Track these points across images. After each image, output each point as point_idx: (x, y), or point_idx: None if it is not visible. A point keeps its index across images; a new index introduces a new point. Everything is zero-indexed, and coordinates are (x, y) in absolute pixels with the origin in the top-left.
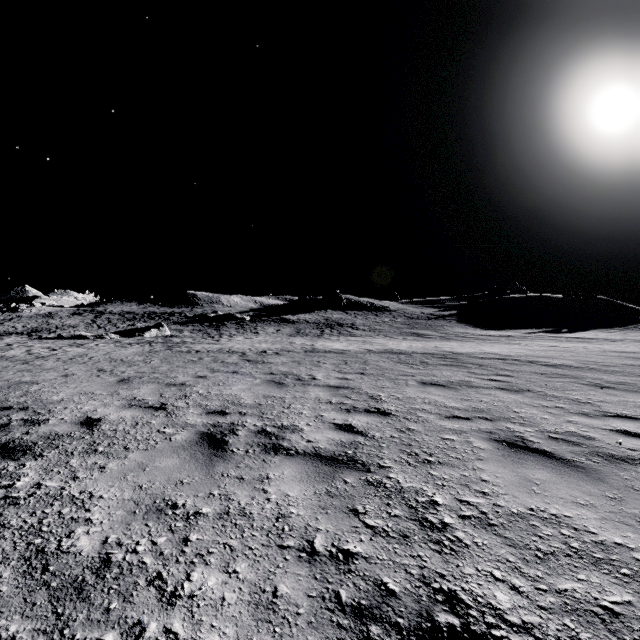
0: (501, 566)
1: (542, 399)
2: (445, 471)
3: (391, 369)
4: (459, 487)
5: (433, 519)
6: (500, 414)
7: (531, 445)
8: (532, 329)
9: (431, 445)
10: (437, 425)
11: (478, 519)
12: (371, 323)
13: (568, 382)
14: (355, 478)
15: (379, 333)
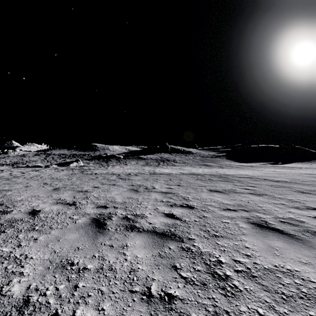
0: (262, 305)
1: (273, 199)
2: (225, 241)
3: (194, 183)
4: (233, 251)
5: (220, 272)
6: (252, 208)
7: (270, 226)
8: (264, 162)
9: (216, 226)
10: (219, 214)
11: (246, 272)
12: (183, 159)
13: (285, 190)
14: (175, 246)
15: (187, 164)
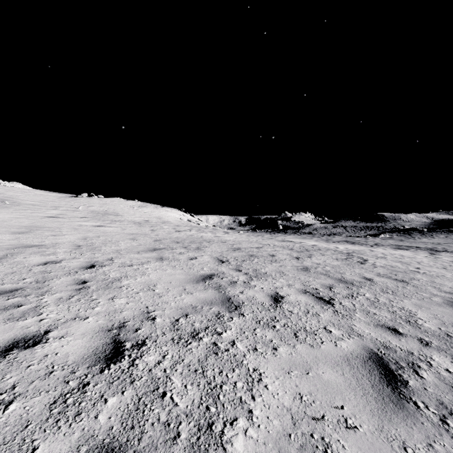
0: None
1: None
2: None
3: None
4: None
5: None
6: None
7: None
8: None
9: None
10: None
11: None
12: None
13: None
14: None
15: None
